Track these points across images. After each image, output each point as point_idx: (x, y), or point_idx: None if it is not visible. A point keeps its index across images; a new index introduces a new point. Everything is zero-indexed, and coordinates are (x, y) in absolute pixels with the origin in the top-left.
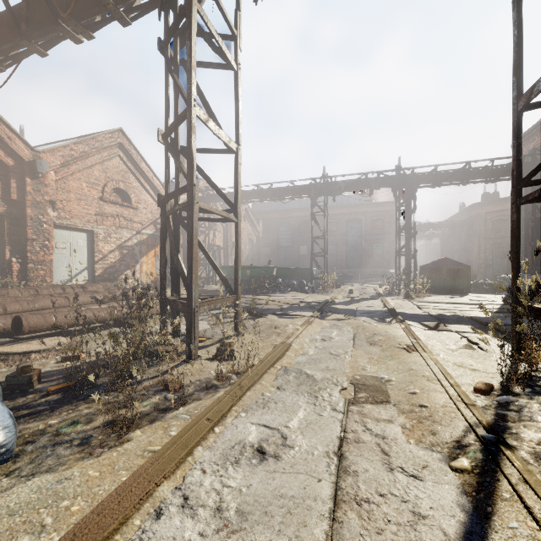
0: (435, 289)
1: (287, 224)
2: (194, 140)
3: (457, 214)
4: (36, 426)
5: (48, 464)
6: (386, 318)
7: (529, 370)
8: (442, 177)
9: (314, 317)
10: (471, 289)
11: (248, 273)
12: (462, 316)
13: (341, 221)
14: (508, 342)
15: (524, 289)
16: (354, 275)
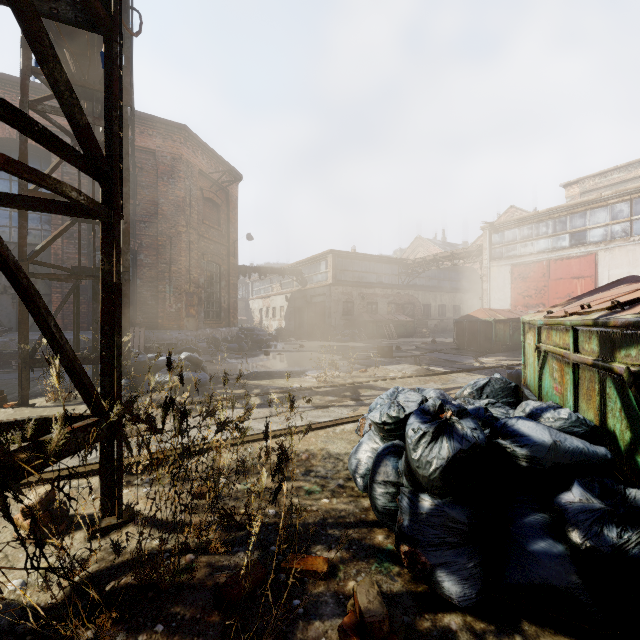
0: None
1: None
2: (112, 98)
3: None
4: (339, 503)
5: (330, 464)
6: None
7: None
8: None
9: None
10: None
11: None
12: None
13: None
14: None
15: None
16: None
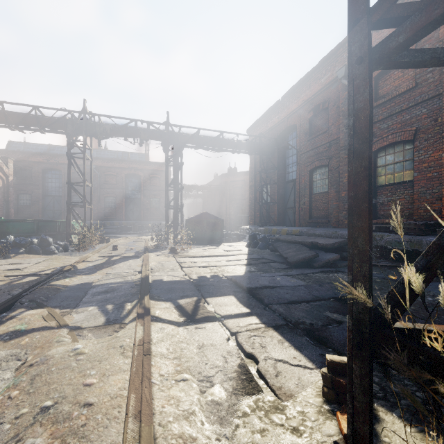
0: (198, 240)
1: (57, 171)
2: None
3: (213, 180)
4: None
5: None
6: (129, 301)
7: None
8: (203, 140)
9: None
10: (223, 238)
11: None
12: (222, 277)
13: (121, 175)
14: (288, 339)
15: (259, 238)
16: (133, 227)
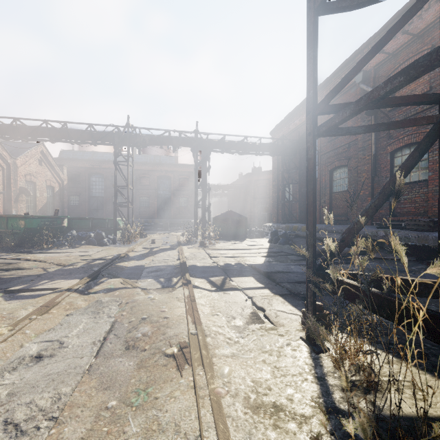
0: (224, 236)
1: (100, 175)
2: None
3: (238, 180)
4: None
5: None
6: (174, 277)
7: (378, 437)
8: (229, 145)
9: (72, 291)
10: (247, 235)
11: (22, 224)
12: (244, 264)
13: (154, 177)
14: (288, 301)
15: (280, 235)
16: (164, 224)
